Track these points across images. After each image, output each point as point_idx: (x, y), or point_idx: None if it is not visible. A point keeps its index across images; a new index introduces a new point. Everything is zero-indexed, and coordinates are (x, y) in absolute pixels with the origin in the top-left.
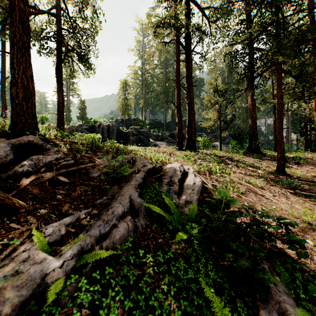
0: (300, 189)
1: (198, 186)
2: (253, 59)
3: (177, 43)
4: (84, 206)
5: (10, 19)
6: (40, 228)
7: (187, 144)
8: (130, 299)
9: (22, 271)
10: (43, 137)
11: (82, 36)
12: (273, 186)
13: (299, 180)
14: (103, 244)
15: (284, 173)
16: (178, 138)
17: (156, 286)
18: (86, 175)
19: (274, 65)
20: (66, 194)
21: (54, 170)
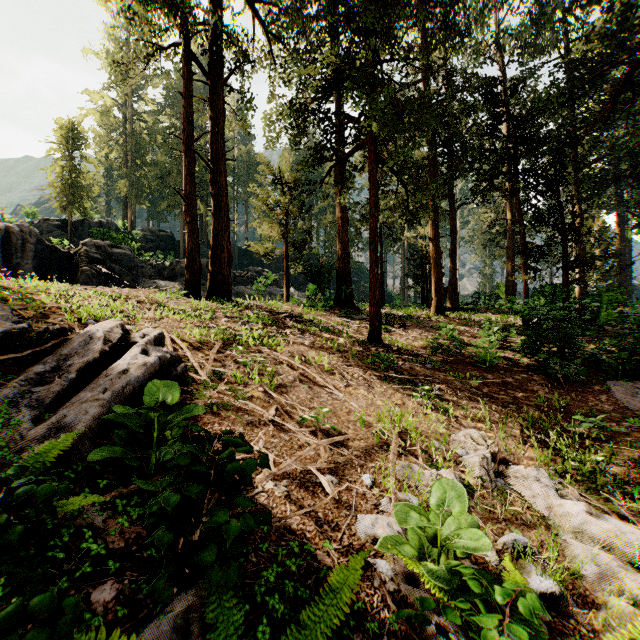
0: (396, 370)
1: (130, 380)
2: (343, 135)
3: (187, 55)
4: None
5: None
6: None
7: (212, 286)
8: None
9: None
10: None
11: None
12: (355, 367)
13: (399, 354)
14: None
15: (380, 342)
16: (190, 272)
17: None
18: None
19: (365, 144)
20: None
21: None
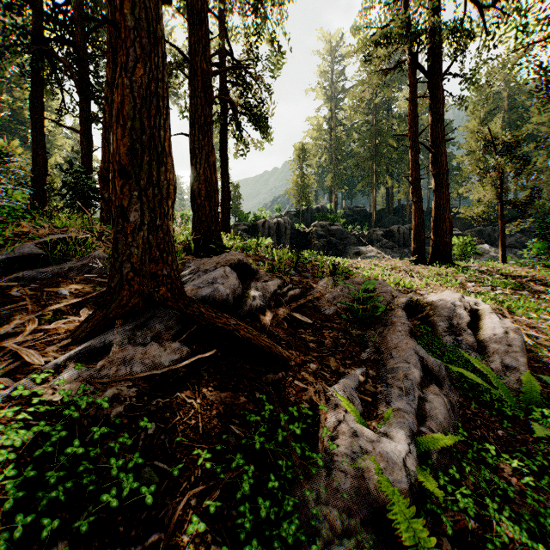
0: None
1: (518, 339)
2: None
3: (413, 66)
4: (351, 362)
5: (190, 88)
6: (327, 391)
7: (434, 253)
8: (519, 520)
9: (369, 450)
10: (230, 250)
11: (252, 86)
12: None
13: None
14: (430, 426)
15: None
16: (416, 242)
17: (543, 508)
18: (317, 312)
19: None
20: (318, 341)
21: (284, 304)
